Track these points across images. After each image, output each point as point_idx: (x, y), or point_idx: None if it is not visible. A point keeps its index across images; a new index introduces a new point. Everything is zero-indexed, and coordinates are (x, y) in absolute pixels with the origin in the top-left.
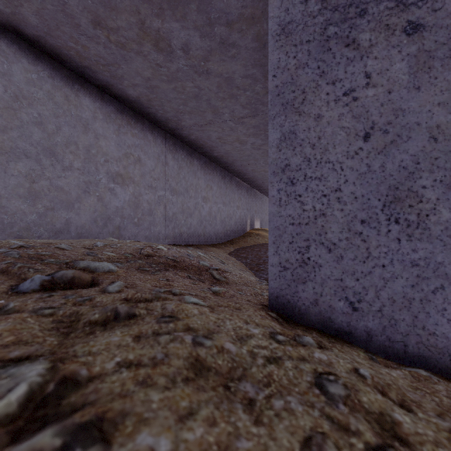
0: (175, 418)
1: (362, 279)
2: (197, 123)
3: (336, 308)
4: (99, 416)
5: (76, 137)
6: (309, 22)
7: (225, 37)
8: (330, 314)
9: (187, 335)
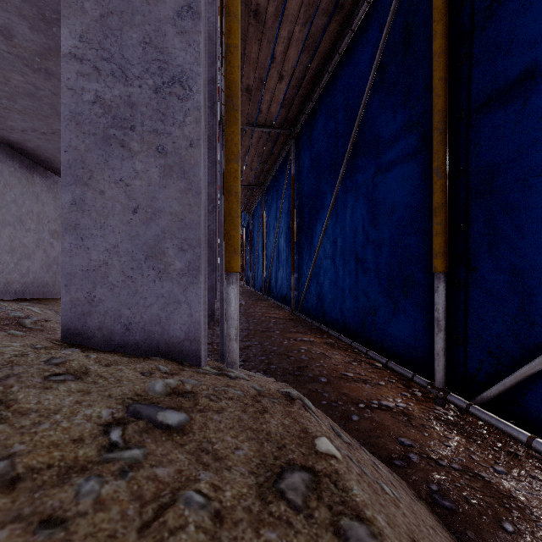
0: None
1: (133, 308)
2: (37, 129)
3: (115, 330)
4: None
5: None
6: (95, 120)
7: None
8: (111, 335)
9: None
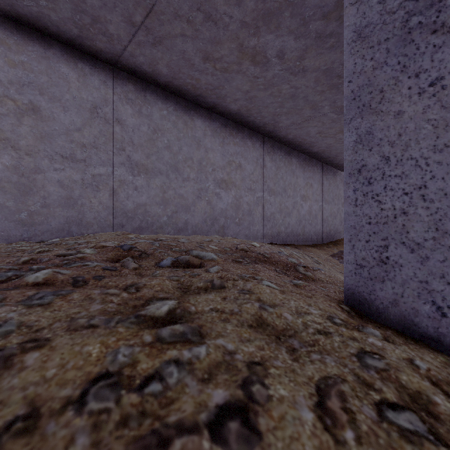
0: (239, 339)
1: None
2: (294, 122)
3: (420, 311)
4: (199, 326)
5: (192, 154)
6: (388, 20)
7: (321, 30)
8: (413, 317)
9: (256, 303)
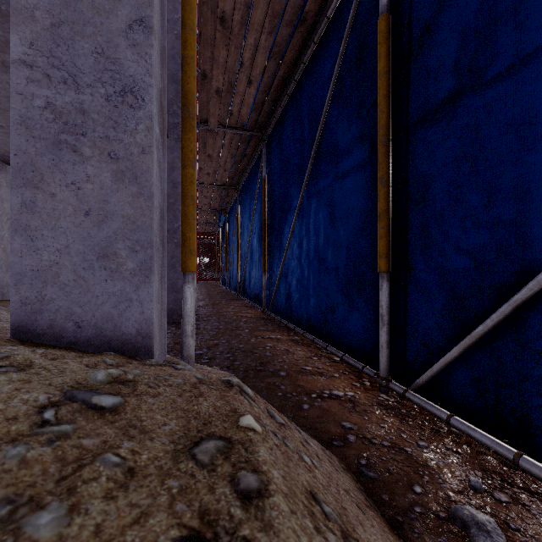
0: None
1: (84, 306)
2: None
3: (67, 328)
4: None
5: None
6: (46, 125)
7: None
8: (62, 333)
9: None
